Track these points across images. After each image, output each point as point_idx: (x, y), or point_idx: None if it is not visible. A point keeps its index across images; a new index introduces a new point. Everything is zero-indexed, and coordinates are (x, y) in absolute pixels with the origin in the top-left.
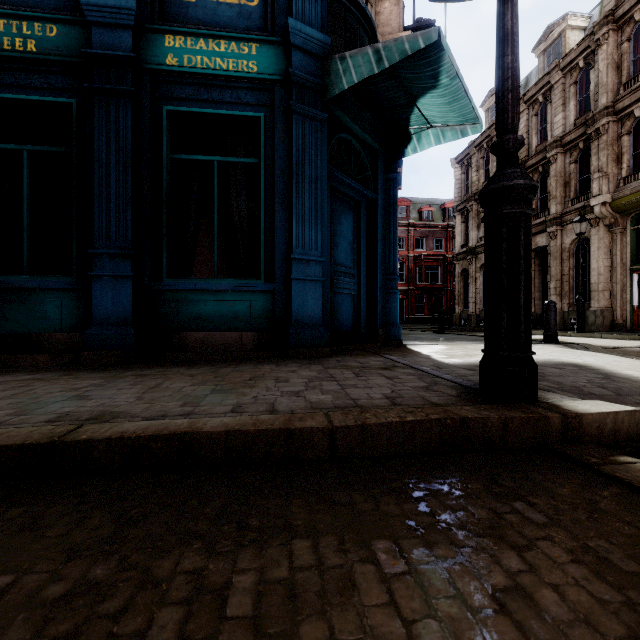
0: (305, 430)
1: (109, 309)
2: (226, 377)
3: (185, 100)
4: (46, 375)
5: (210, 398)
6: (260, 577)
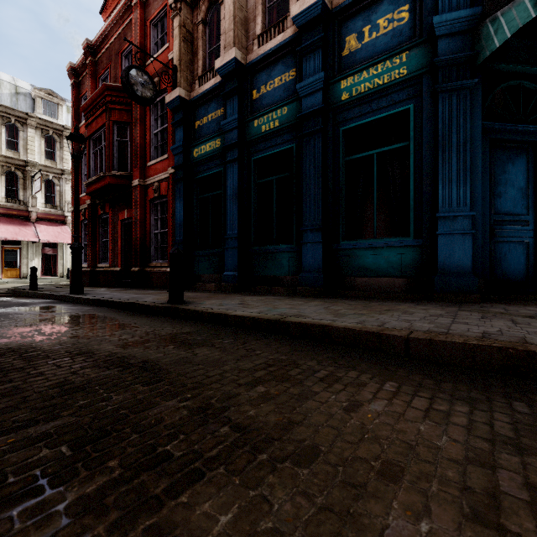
0: (389, 335)
1: (310, 262)
2: (370, 307)
3: (354, 118)
4: (281, 297)
5: (350, 316)
6: (330, 373)
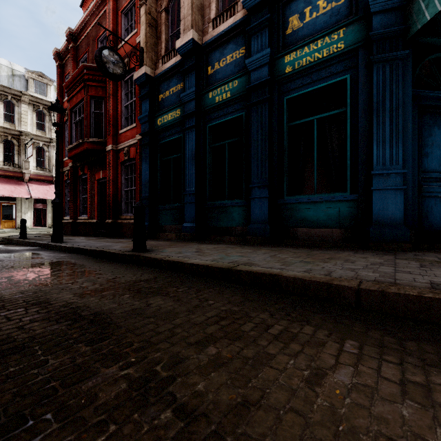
0: (339, 286)
1: (258, 215)
2: (313, 255)
3: (296, 89)
4: (232, 246)
5: (297, 264)
6: (285, 328)
